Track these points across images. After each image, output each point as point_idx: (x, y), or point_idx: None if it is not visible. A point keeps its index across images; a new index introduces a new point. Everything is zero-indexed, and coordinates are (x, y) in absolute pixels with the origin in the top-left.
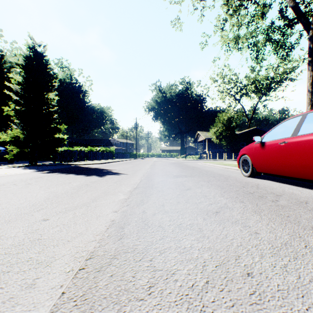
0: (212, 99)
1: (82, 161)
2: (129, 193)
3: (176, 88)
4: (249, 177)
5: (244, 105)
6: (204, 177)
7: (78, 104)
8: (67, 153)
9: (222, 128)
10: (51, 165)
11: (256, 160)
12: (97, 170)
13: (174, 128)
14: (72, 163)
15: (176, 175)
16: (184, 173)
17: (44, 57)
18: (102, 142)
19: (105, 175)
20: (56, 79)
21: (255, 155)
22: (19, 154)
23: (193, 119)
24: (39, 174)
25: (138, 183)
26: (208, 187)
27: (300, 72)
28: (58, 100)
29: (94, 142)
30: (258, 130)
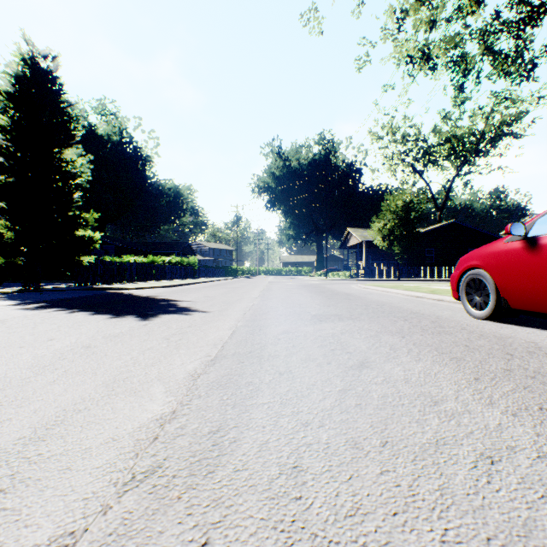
0: (374, 170)
1: (135, 281)
2: (187, 387)
3: (309, 151)
4: (487, 320)
5: (430, 182)
6: (383, 321)
7: (134, 181)
8: (103, 267)
9: (393, 221)
10: (63, 289)
11: (510, 281)
12: (146, 303)
13: (305, 223)
14: (111, 285)
15: (318, 315)
16: (334, 309)
17: (55, 81)
18: (176, 248)
19: (158, 314)
20: (79, 124)
21: (509, 270)
22: (2, 268)
23: (339, 207)
24: (10, 313)
25: (226, 341)
26: (415, 356)
27: (530, 121)
28: (98, 173)
29: (161, 247)
30: (458, 226)
